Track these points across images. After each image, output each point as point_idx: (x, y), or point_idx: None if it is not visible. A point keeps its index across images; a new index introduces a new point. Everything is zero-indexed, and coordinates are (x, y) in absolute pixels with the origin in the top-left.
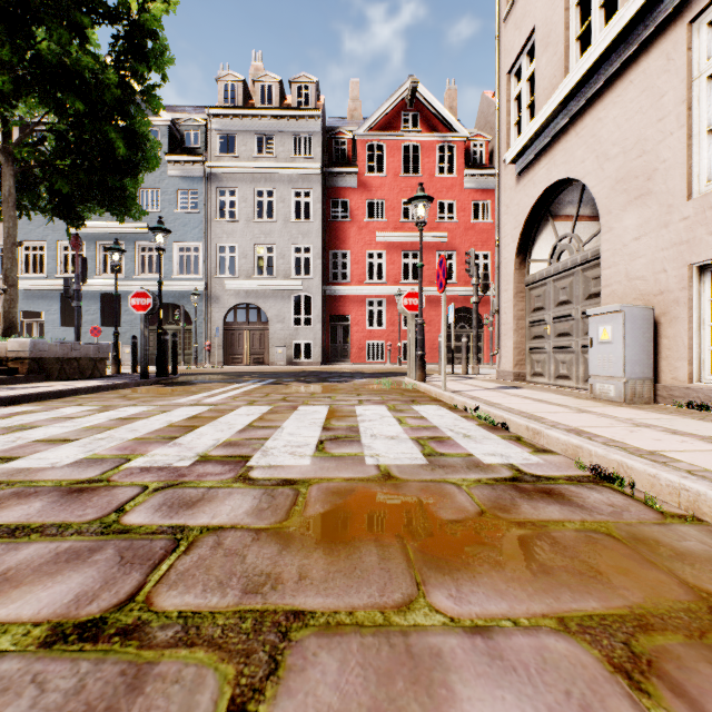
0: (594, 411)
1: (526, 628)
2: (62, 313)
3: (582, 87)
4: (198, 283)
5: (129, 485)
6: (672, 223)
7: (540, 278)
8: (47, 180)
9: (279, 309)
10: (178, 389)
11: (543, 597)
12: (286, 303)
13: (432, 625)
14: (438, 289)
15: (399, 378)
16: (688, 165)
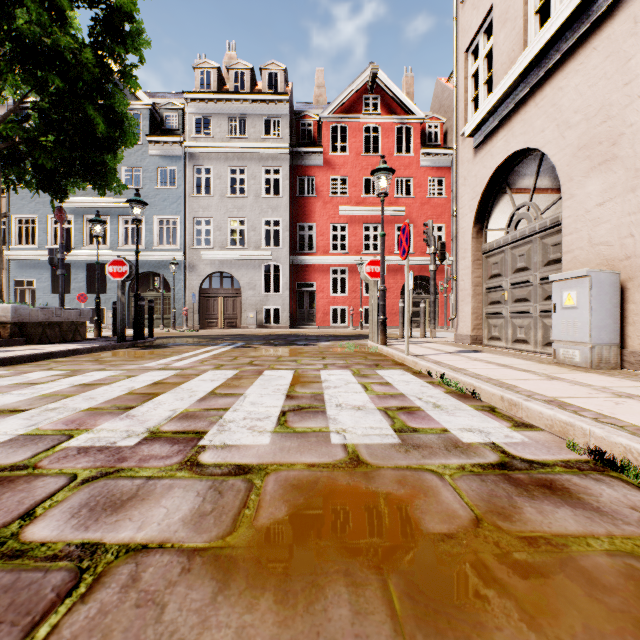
0: (564, 377)
1: None
2: (52, 281)
3: (542, 57)
4: (176, 253)
5: (56, 474)
6: (639, 187)
7: (497, 246)
8: (31, 156)
9: (251, 277)
10: (151, 353)
11: None
12: (257, 271)
13: None
14: (401, 256)
15: (362, 341)
16: None
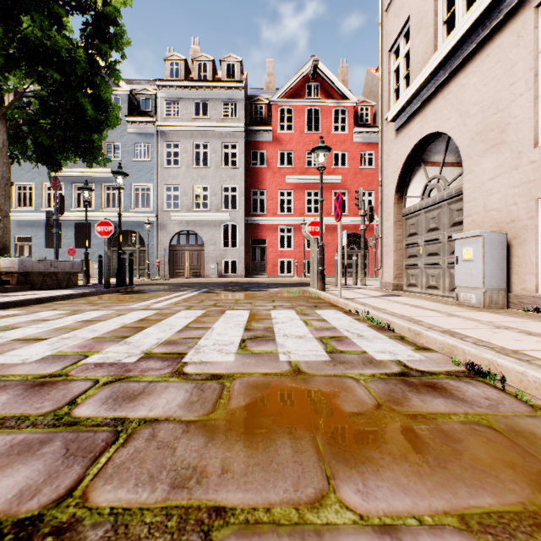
0: (461, 315)
1: (431, 526)
2: (46, 237)
3: (448, 60)
4: (150, 214)
5: (83, 379)
6: (522, 165)
7: (414, 210)
8: (32, 135)
9: (212, 235)
10: (133, 297)
11: (442, 493)
12: (217, 230)
13: (343, 524)
14: (335, 219)
15: (304, 288)
16: (534, 119)
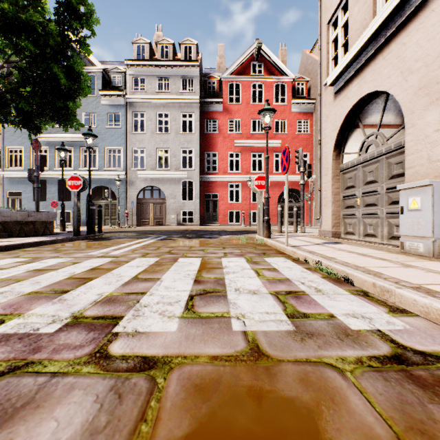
0: (416, 265)
1: None
2: (34, 192)
3: (389, 21)
4: (120, 173)
5: None
6: None
7: (351, 165)
8: (14, 102)
9: (172, 190)
10: (97, 244)
11: None
12: (177, 186)
13: None
14: (282, 172)
15: (251, 235)
16: None
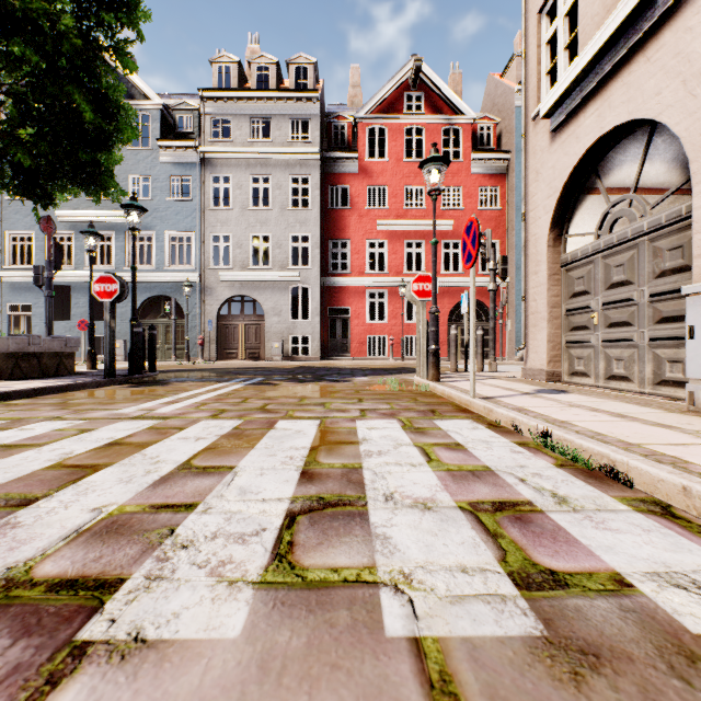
0: None
1: None
2: None
3: None
4: (191, 274)
5: None
6: None
7: (583, 255)
8: (7, 152)
9: (276, 302)
10: (141, 392)
11: None
12: (283, 295)
13: None
14: (465, 264)
15: (406, 376)
16: None
